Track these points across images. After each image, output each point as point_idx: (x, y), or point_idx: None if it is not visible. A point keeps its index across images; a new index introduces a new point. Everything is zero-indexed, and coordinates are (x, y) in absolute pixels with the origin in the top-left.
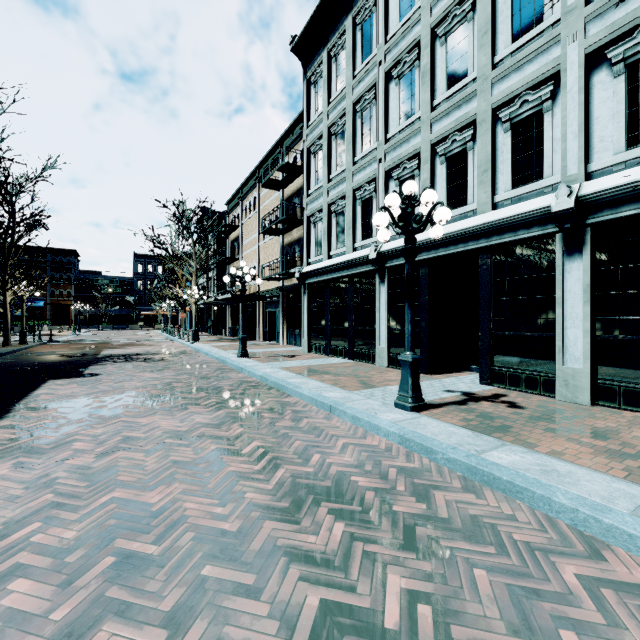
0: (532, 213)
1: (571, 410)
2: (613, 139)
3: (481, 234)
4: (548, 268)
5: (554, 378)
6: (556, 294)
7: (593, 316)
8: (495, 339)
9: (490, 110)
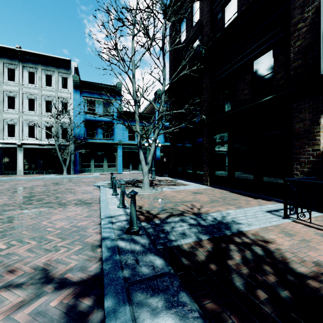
0: (13, 143)
1: (20, 175)
2: (27, 135)
3: (0, 144)
4: (16, 153)
5: (17, 172)
6: (18, 157)
7: (24, 161)
8: (4, 166)
9: (3, 119)
